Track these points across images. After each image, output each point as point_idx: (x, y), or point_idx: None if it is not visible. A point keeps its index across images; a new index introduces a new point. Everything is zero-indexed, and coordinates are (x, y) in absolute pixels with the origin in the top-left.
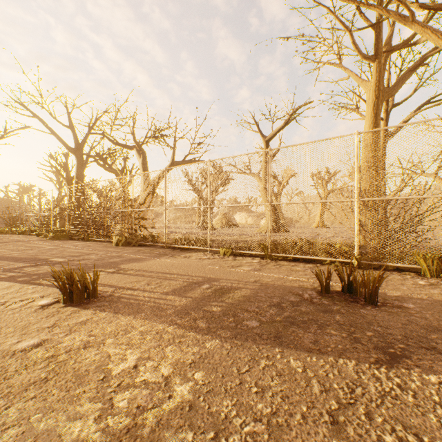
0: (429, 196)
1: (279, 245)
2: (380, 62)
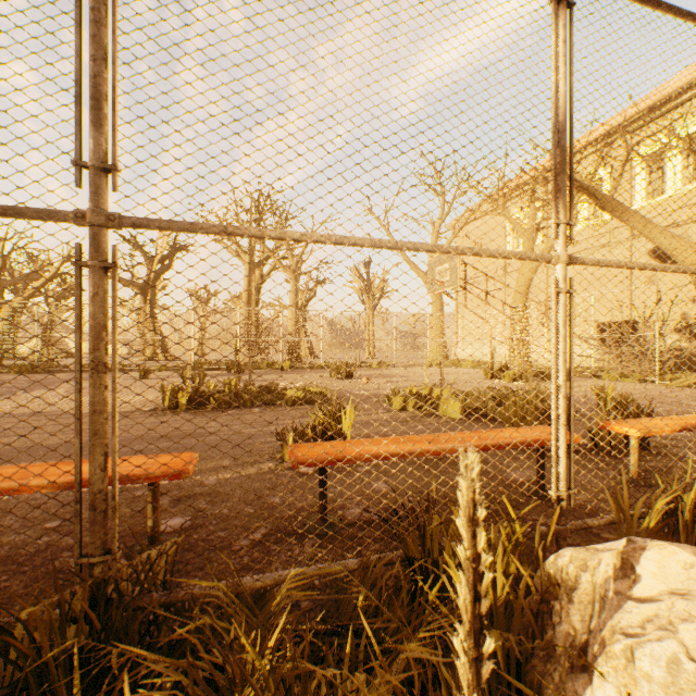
0: (264, 339)
1: (199, 362)
2: (251, 256)
